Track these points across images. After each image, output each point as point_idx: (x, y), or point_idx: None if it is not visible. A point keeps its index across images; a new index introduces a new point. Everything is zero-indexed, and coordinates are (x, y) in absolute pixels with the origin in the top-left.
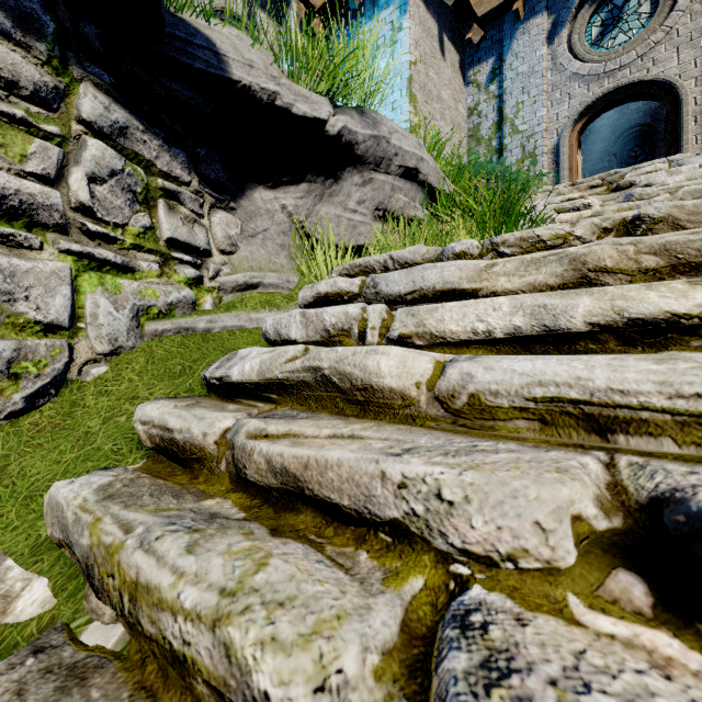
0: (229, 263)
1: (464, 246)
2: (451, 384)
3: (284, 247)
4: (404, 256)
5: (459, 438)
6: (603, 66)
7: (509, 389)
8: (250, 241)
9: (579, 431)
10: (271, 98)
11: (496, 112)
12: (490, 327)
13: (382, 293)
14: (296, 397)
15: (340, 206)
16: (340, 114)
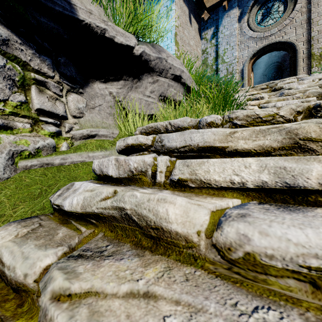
0: (78, 123)
1: (212, 118)
2: (228, 240)
3: (111, 114)
4: (177, 123)
5: (241, 298)
6: (263, 34)
7: (284, 255)
8: (91, 111)
9: None
10: (102, 32)
11: (215, 52)
12: (244, 180)
13: (165, 146)
14: (108, 225)
15: (141, 93)
16: (141, 44)
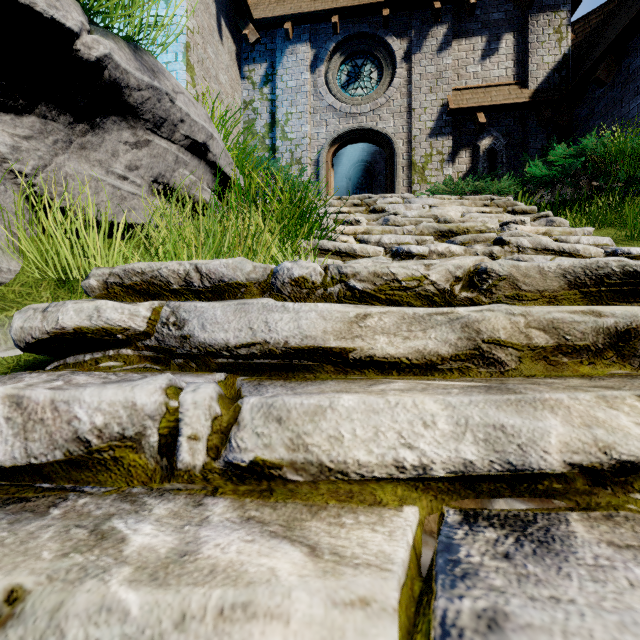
0: None
1: (305, 270)
2: None
3: None
4: (218, 269)
5: None
6: (350, 108)
7: None
8: None
9: None
10: None
11: (269, 114)
12: (426, 459)
13: (194, 339)
14: None
15: (100, 166)
16: (101, 35)
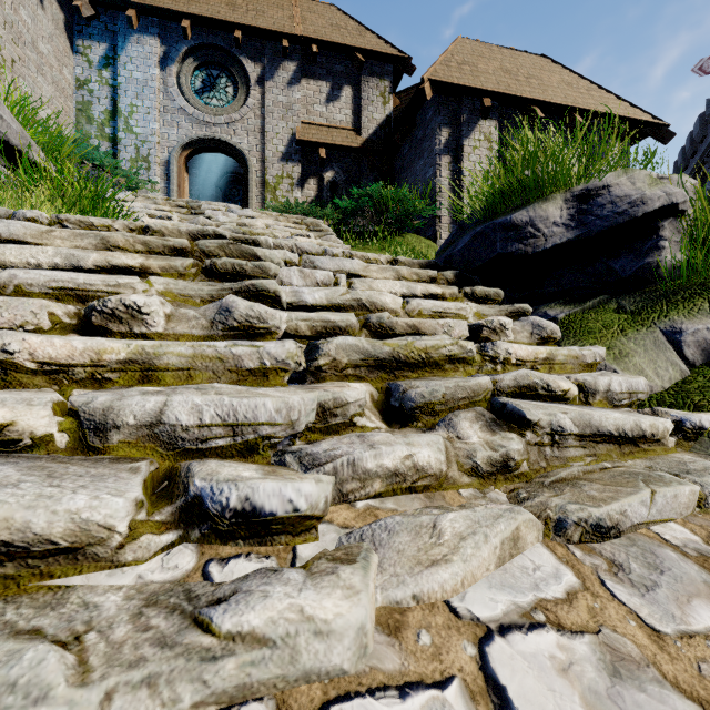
0: None
1: (35, 214)
2: (3, 280)
3: None
4: None
5: None
6: (203, 115)
7: (39, 283)
8: None
9: (75, 302)
10: None
11: (110, 100)
12: (40, 262)
13: None
14: None
15: None
16: None
